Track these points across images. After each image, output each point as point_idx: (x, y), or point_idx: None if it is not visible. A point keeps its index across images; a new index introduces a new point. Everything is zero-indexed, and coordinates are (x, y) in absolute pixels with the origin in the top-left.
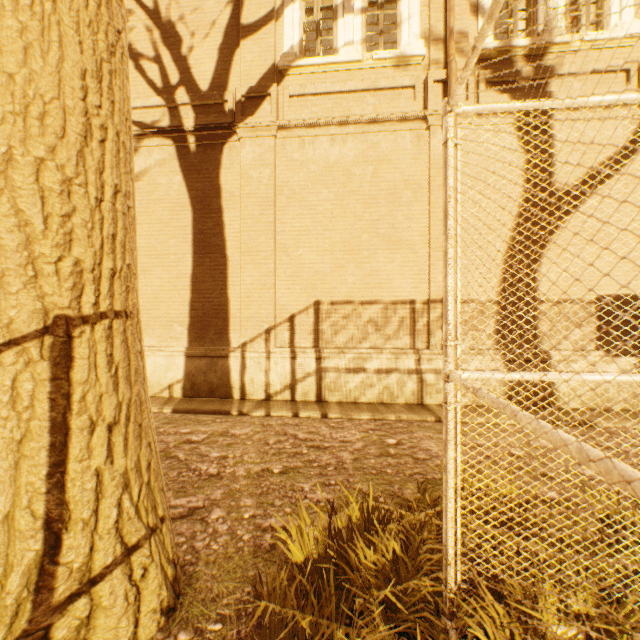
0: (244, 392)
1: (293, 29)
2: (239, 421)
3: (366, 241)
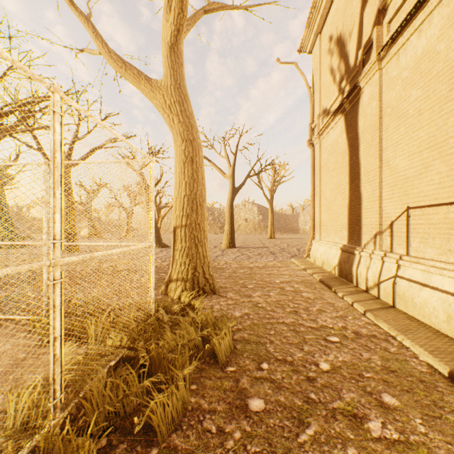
0: (357, 281)
1: None
2: (322, 293)
3: (451, 126)
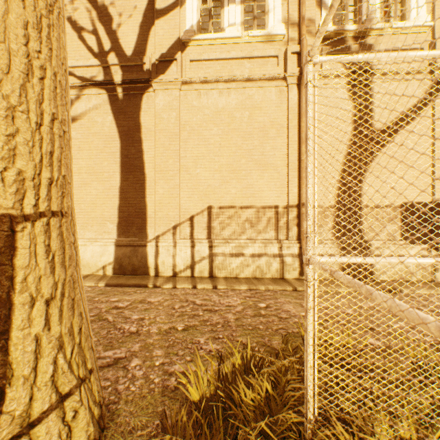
0: (157, 271)
1: (192, 13)
2: (153, 292)
3: (244, 164)
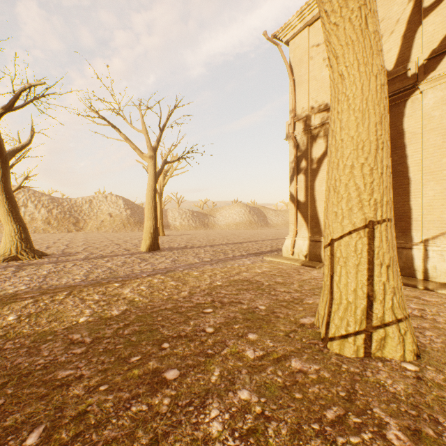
0: (426, 275)
1: None
2: (425, 293)
3: None
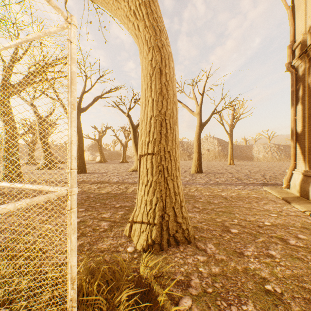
0: None
1: None
2: None
3: None
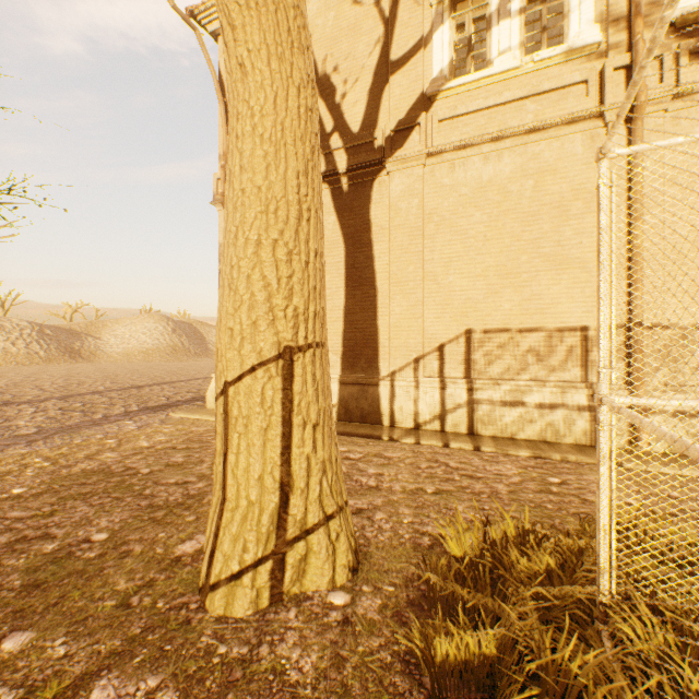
0: (393, 420)
1: (442, 52)
2: (390, 446)
3: (525, 263)
